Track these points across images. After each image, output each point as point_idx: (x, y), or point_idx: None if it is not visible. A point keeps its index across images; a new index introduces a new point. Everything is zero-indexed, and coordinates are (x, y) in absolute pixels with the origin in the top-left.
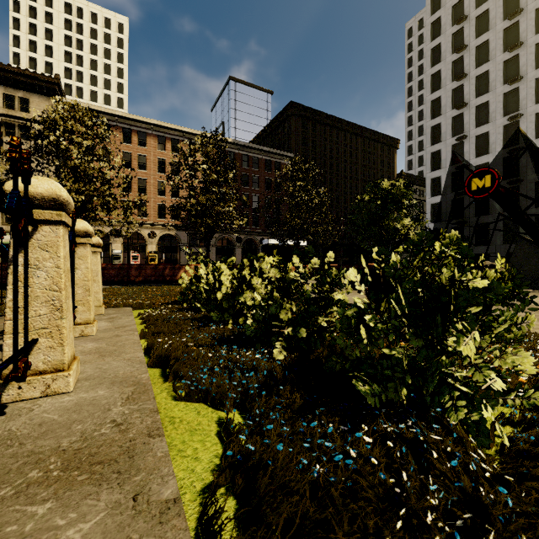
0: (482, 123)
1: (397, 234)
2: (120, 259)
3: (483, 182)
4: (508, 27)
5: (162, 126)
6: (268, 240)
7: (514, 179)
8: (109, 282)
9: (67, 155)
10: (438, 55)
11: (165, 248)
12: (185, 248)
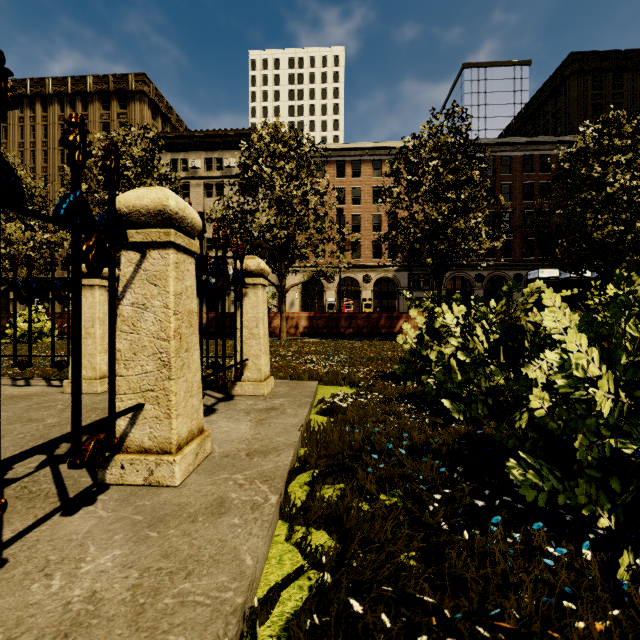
0: None
1: None
2: (333, 308)
3: None
4: None
5: (378, 148)
6: (537, 272)
7: None
8: (317, 334)
9: (273, 188)
10: None
11: (381, 293)
12: (405, 292)
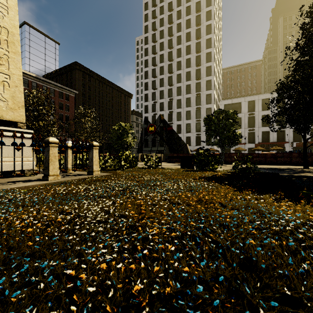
0: (162, 98)
1: (127, 144)
2: None
3: (152, 128)
4: (169, 64)
5: None
6: (68, 141)
7: (171, 122)
8: None
9: None
10: (147, 63)
11: None
12: None
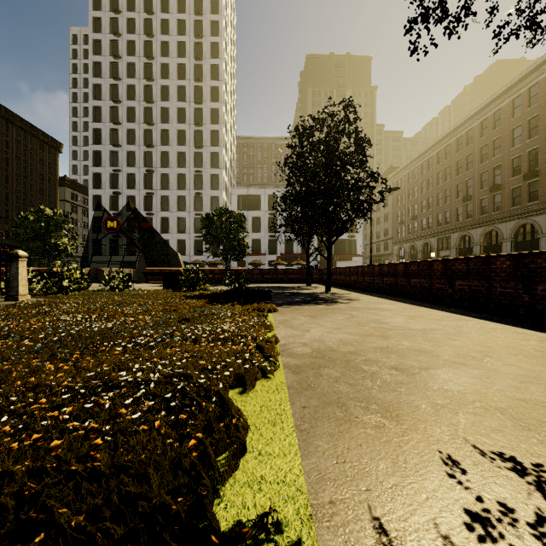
0: (132, 165)
1: (59, 249)
2: None
3: (113, 224)
4: (147, 107)
5: None
6: None
7: (150, 212)
8: None
9: None
10: (99, 92)
11: None
12: None
